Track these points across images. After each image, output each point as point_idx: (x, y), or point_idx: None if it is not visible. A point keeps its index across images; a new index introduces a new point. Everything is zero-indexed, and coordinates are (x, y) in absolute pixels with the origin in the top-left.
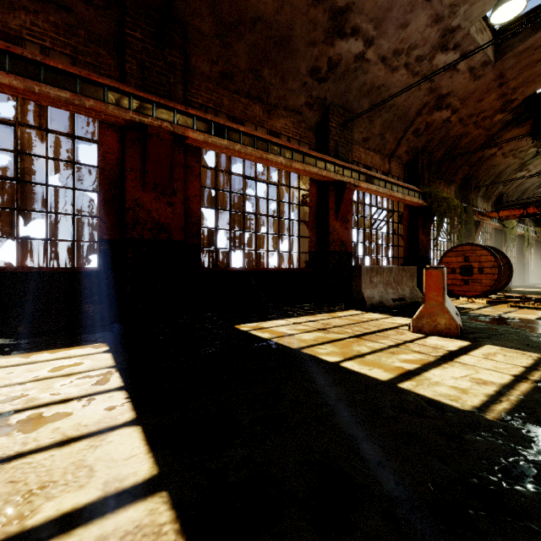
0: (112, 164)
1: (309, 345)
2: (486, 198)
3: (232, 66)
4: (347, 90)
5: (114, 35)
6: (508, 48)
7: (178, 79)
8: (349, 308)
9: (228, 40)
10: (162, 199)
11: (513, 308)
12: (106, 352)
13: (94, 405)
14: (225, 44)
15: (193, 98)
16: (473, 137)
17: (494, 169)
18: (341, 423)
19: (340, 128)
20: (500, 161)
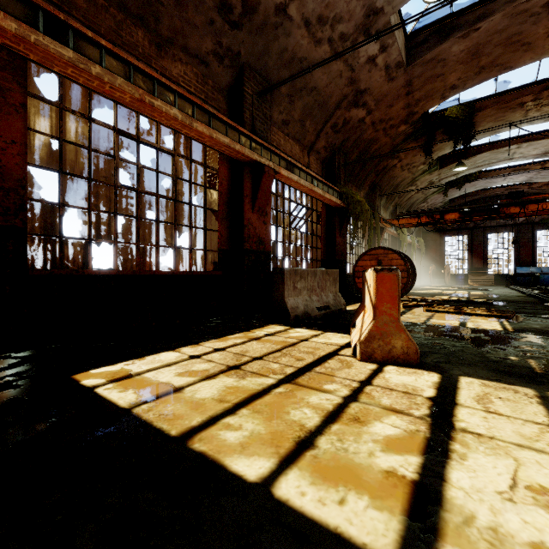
0: None
1: (208, 418)
2: (386, 207)
3: None
4: (265, 52)
5: None
6: (418, 54)
7: None
8: (269, 322)
9: None
10: None
11: (428, 312)
12: None
13: None
14: None
15: None
16: (381, 144)
17: (394, 180)
18: None
19: (257, 98)
20: (399, 173)
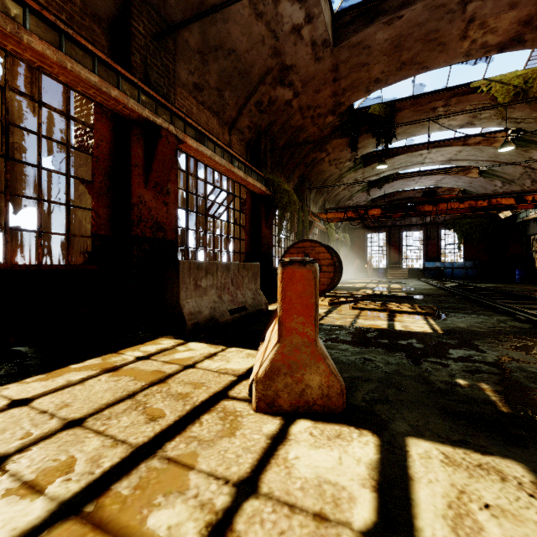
0: None
1: None
2: (315, 202)
3: None
4: None
5: None
6: (344, 36)
7: None
8: (160, 334)
9: None
10: None
11: (354, 310)
12: None
13: None
14: None
15: None
16: (310, 134)
17: (322, 175)
18: None
19: (153, 42)
20: (327, 167)
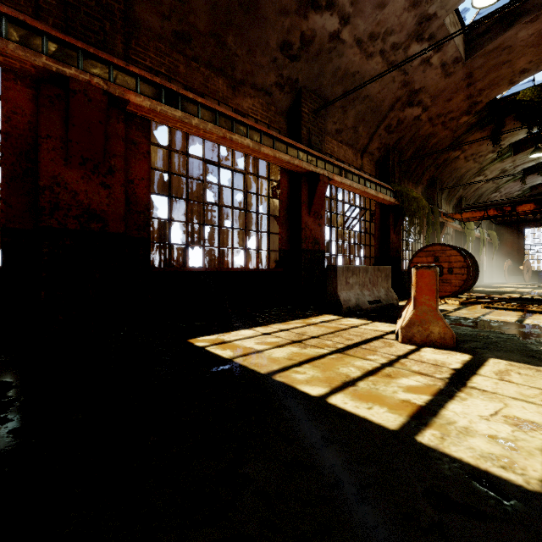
0: (21, 129)
1: (283, 367)
2: (448, 200)
3: (188, 25)
4: (320, 74)
5: None
6: (478, 46)
7: (117, 29)
8: (324, 313)
9: None
10: (94, 179)
11: (487, 309)
12: None
13: None
14: None
15: (139, 58)
16: (440, 138)
17: (457, 172)
18: None
19: (313, 115)
20: (462, 164)
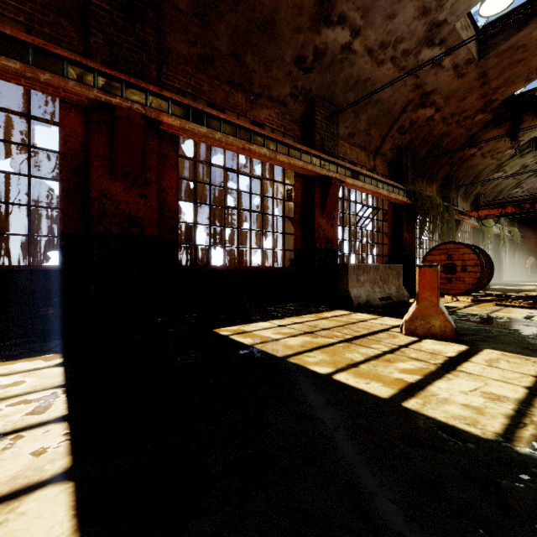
0: (75, 149)
1: (296, 352)
2: (465, 197)
3: (212, 49)
4: (332, 82)
5: (77, 4)
6: (491, 47)
7: (152, 59)
8: (335, 308)
9: (208, 20)
10: (133, 190)
11: (498, 306)
12: (58, 366)
13: (18, 447)
14: (204, 24)
15: (169, 81)
16: (455, 136)
17: (474, 169)
18: (341, 467)
19: (325, 122)
20: (479, 161)
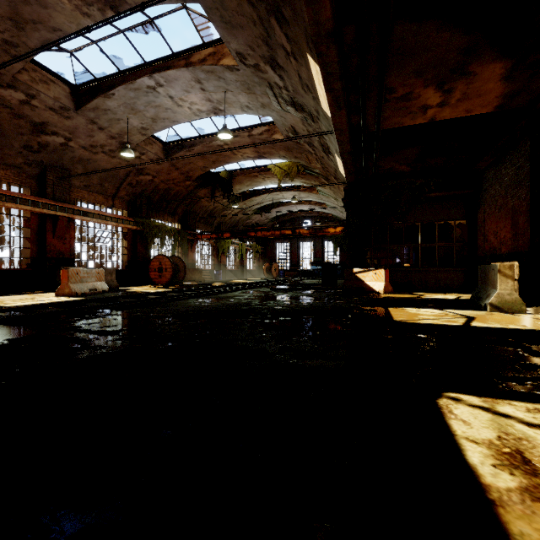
0: None
1: None
2: (209, 224)
3: None
4: (60, 159)
5: None
6: (170, 154)
7: None
8: (54, 292)
9: None
10: None
11: (158, 288)
12: None
13: None
14: None
15: None
16: (178, 190)
17: (206, 208)
18: None
19: (57, 180)
20: (208, 204)
